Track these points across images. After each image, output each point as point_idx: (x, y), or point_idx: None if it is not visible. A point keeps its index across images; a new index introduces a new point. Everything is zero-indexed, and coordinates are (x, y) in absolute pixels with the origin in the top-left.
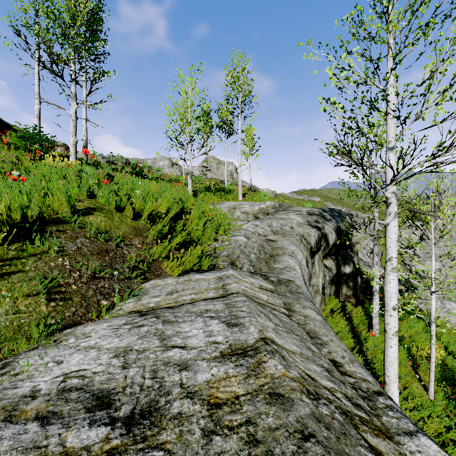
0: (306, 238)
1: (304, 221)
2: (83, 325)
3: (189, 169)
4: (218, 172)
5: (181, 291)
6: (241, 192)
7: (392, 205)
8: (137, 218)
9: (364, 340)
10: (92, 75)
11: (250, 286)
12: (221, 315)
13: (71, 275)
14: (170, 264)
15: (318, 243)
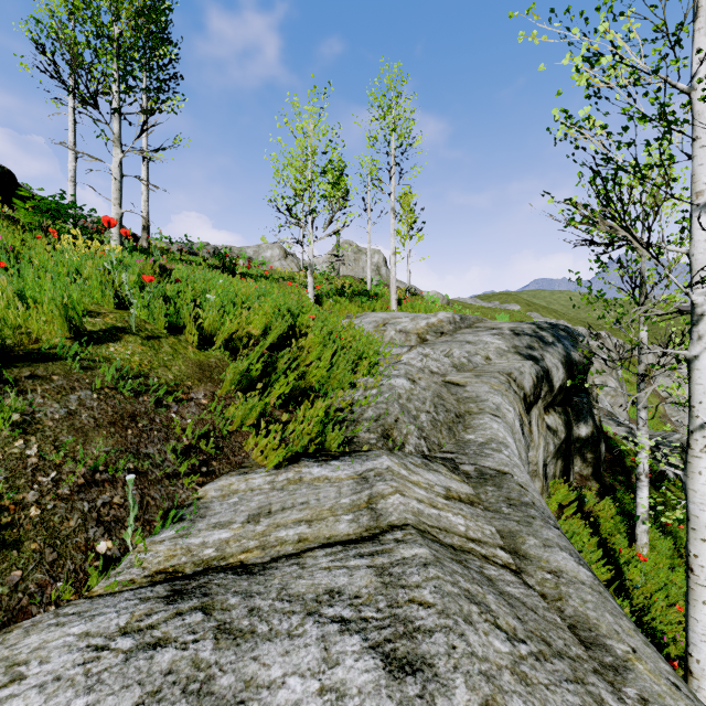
0: (516, 378)
1: (508, 347)
2: (27, 622)
3: (308, 259)
4: (357, 265)
5: (277, 513)
6: (394, 296)
7: (705, 319)
8: (207, 345)
9: (626, 566)
10: (149, 105)
11: (427, 494)
12: (367, 619)
13: (35, 480)
14: (261, 443)
15: (537, 386)
